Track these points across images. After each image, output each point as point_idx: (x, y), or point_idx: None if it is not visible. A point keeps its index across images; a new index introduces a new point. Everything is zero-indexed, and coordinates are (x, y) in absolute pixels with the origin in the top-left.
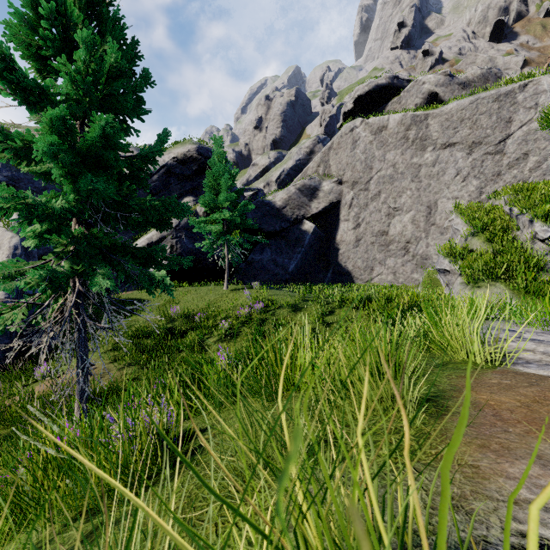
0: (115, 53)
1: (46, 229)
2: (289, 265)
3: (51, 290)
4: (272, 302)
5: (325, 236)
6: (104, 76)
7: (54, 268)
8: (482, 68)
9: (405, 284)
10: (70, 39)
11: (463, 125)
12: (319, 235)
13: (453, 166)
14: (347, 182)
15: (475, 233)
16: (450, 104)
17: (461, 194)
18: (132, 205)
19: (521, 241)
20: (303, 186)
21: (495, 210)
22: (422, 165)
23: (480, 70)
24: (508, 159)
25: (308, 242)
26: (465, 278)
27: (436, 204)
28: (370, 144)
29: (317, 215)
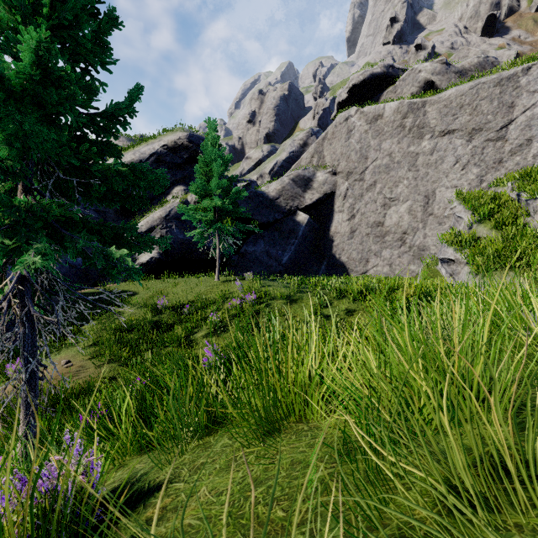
0: None
1: None
2: (282, 257)
3: None
4: (266, 293)
5: (319, 228)
6: None
7: None
8: (479, 56)
9: (401, 275)
10: None
11: (463, 112)
12: (313, 227)
13: (452, 154)
14: (342, 173)
15: (481, 220)
16: (449, 90)
17: (461, 183)
18: (94, 172)
19: (533, 227)
20: (297, 177)
21: (500, 197)
22: (419, 153)
23: (477, 59)
24: (510, 145)
25: (301, 234)
26: (474, 266)
27: (435, 194)
28: (366, 134)
29: (311, 206)
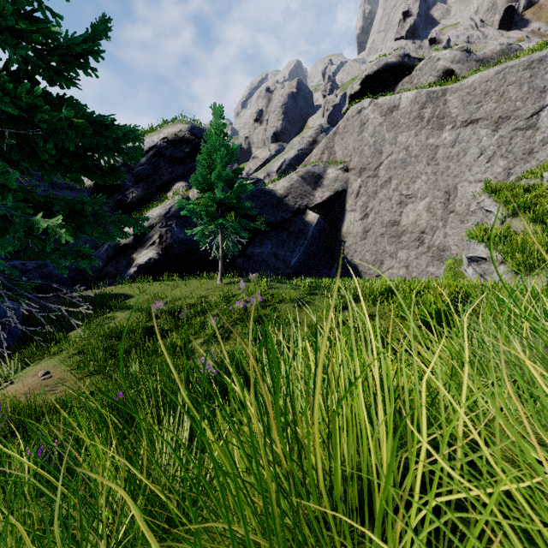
0: None
1: None
2: (291, 259)
3: None
4: (273, 295)
5: (329, 228)
6: None
7: None
8: (502, 43)
9: (419, 278)
10: None
11: (488, 99)
12: (323, 227)
13: (476, 145)
14: (354, 169)
15: (516, 213)
16: (472, 76)
17: (486, 177)
18: (38, 123)
19: None
20: (306, 174)
21: (534, 189)
22: (439, 146)
23: (500, 46)
24: (542, 134)
25: (311, 234)
26: (513, 264)
27: (456, 189)
28: (380, 126)
29: (321, 205)
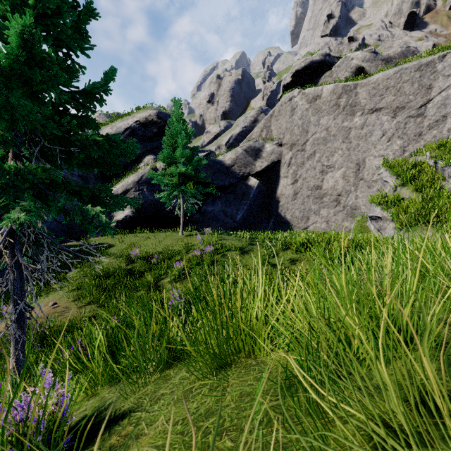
0: None
1: None
2: (236, 215)
3: None
4: (222, 245)
5: (267, 191)
6: None
7: None
8: (402, 46)
9: (336, 231)
10: None
11: (388, 93)
12: (262, 190)
13: (379, 128)
14: (286, 144)
15: (404, 184)
16: (377, 74)
17: (387, 153)
18: (74, 141)
19: (448, 189)
20: (249, 148)
21: (420, 165)
22: (352, 128)
23: (400, 49)
24: (428, 121)
25: (253, 196)
26: (398, 223)
27: (365, 162)
28: (306, 111)
29: (261, 172)
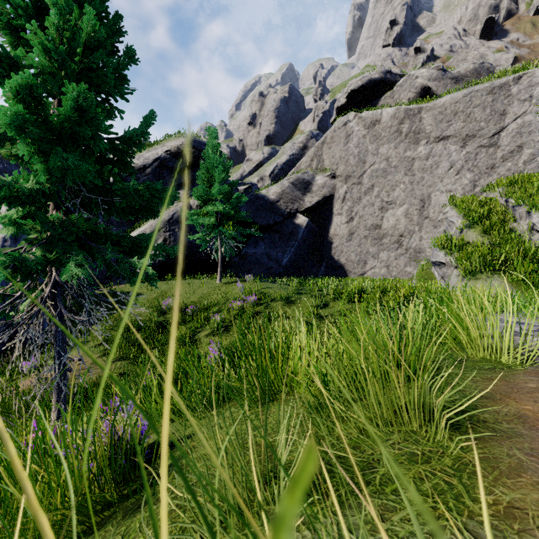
0: (92, 20)
1: (23, 216)
2: (282, 259)
3: (20, 279)
4: (266, 294)
5: (318, 230)
6: (80, 47)
7: (21, 254)
8: (475, 62)
9: (398, 277)
10: (44, 8)
11: (457, 118)
12: (312, 229)
13: (446, 159)
14: (340, 176)
15: (471, 225)
16: (444, 97)
17: (455, 187)
18: (115, 190)
19: (518, 232)
20: (297, 180)
21: (490, 203)
22: (415, 158)
23: (473, 65)
24: (502, 152)
25: (301, 236)
26: (462, 270)
27: (430, 198)
28: (364, 138)
29: (310, 209)
